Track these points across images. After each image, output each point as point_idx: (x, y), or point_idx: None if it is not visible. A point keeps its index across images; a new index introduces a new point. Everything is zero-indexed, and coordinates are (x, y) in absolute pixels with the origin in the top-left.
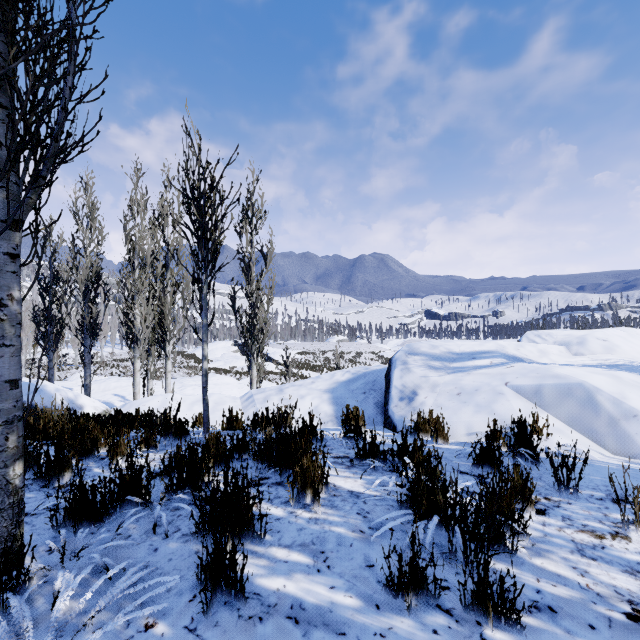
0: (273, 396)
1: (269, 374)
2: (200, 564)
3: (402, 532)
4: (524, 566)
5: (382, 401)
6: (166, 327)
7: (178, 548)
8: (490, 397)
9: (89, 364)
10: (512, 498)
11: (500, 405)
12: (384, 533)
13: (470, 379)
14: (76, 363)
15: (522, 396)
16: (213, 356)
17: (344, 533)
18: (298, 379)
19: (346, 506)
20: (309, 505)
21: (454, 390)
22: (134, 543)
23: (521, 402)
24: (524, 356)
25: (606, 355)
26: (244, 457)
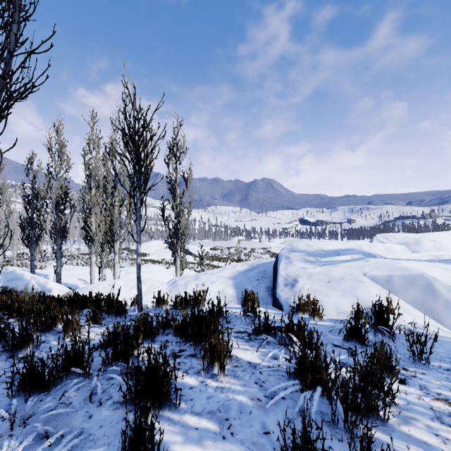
0: (191, 282)
1: (189, 264)
2: (123, 435)
3: (291, 400)
4: (394, 433)
5: (271, 286)
6: (114, 231)
7: (109, 415)
8: (353, 284)
9: (59, 257)
10: (381, 373)
11: (361, 291)
12: (277, 401)
13: (337, 270)
14: (52, 256)
15: (377, 284)
16: (150, 251)
17: (244, 401)
18: (210, 267)
19: (246, 376)
20: (216, 375)
21: (325, 278)
22: (73, 411)
23: (377, 288)
24: (376, 253)
25: (436, 252)
26: (167, 332)
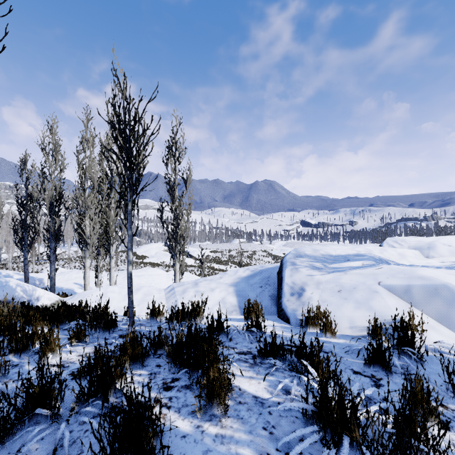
0: (190, 289)
1: (189, 267)
2: None
3: None
4: None
5: (275, 294)
6: (110, 234)
7: None
8: (367, 295)
9: (54, 261)
10: (425, 422)
11: (376, 302)
12: None
13: (347, 278)
14: None
15: (394, 294)
16: (149, 254)
17: None
18: (210, 270)
19: (252, 418)
20: (215, 416)
21: (335, 287)
22: None
23: (394, 300)
24: (388, 258)
25: (453, 258)
26: (160, 352)
